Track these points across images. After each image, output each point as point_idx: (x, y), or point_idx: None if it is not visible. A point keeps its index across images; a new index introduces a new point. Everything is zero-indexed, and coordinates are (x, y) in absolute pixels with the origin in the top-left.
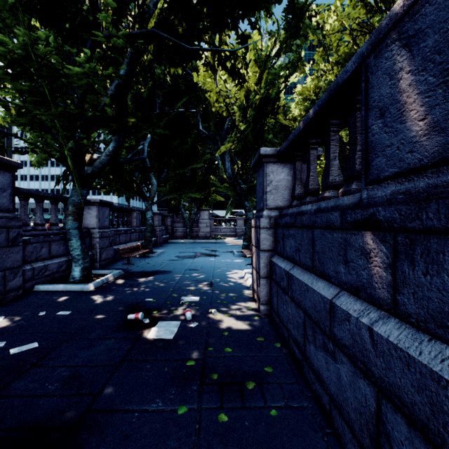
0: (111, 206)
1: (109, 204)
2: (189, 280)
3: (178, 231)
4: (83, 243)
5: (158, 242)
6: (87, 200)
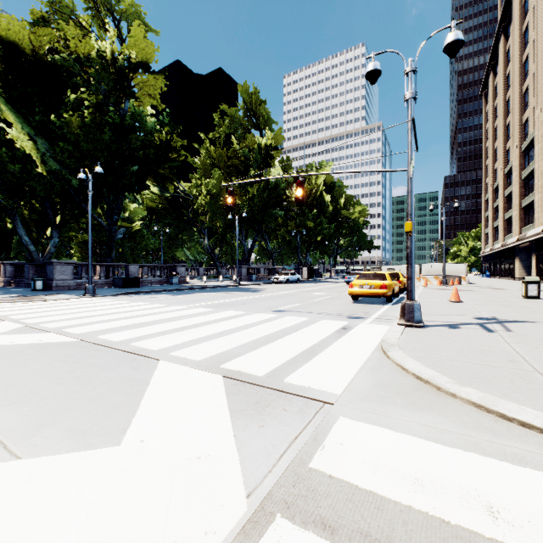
0: None
1: None
2: None
3: None
4: None
5: None
6: None
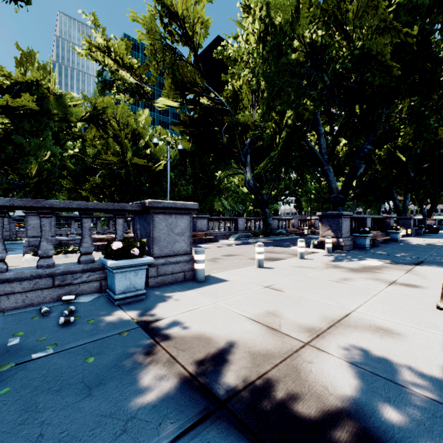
0: None
1: None
2: None
3: None
4: None
5: None
6: None
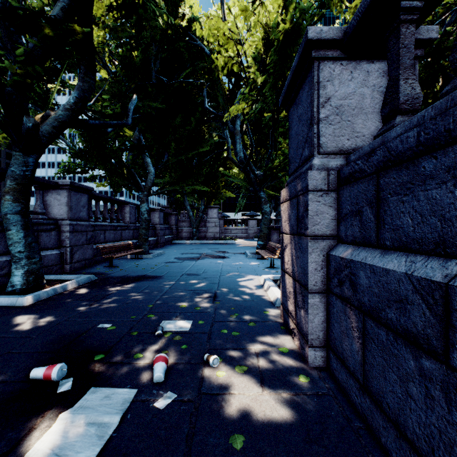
0: (90, 193)
1: (86, 189)
2: (183, 291)
3: (183, 232)
4: (29, 234)
5: (159, 242)
6: (52, 182)
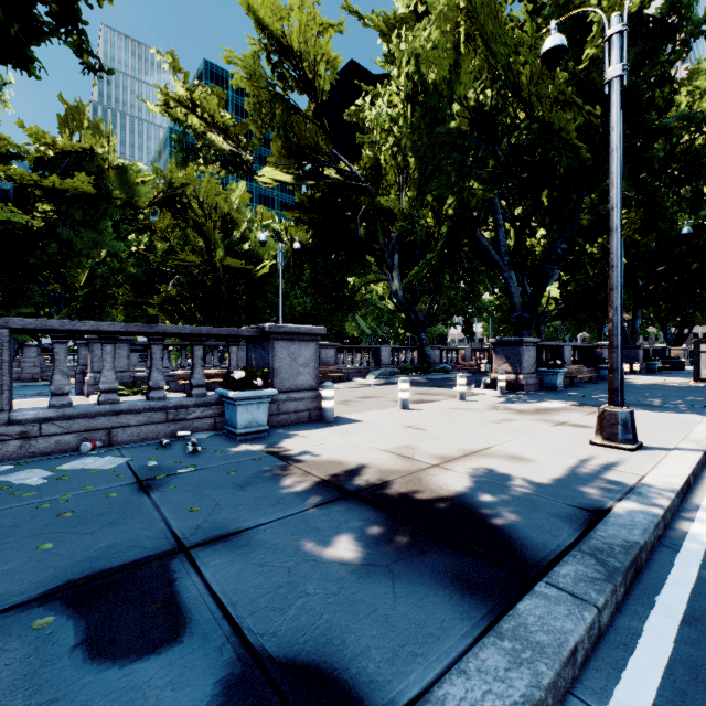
0: None
1: None
2: None
3: None
4: None
5: None
6: None
